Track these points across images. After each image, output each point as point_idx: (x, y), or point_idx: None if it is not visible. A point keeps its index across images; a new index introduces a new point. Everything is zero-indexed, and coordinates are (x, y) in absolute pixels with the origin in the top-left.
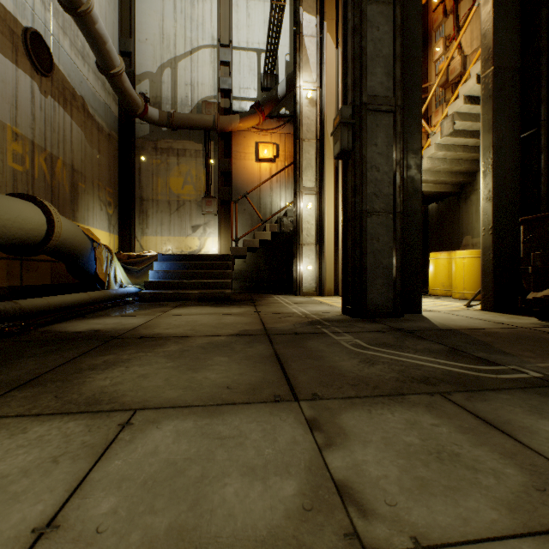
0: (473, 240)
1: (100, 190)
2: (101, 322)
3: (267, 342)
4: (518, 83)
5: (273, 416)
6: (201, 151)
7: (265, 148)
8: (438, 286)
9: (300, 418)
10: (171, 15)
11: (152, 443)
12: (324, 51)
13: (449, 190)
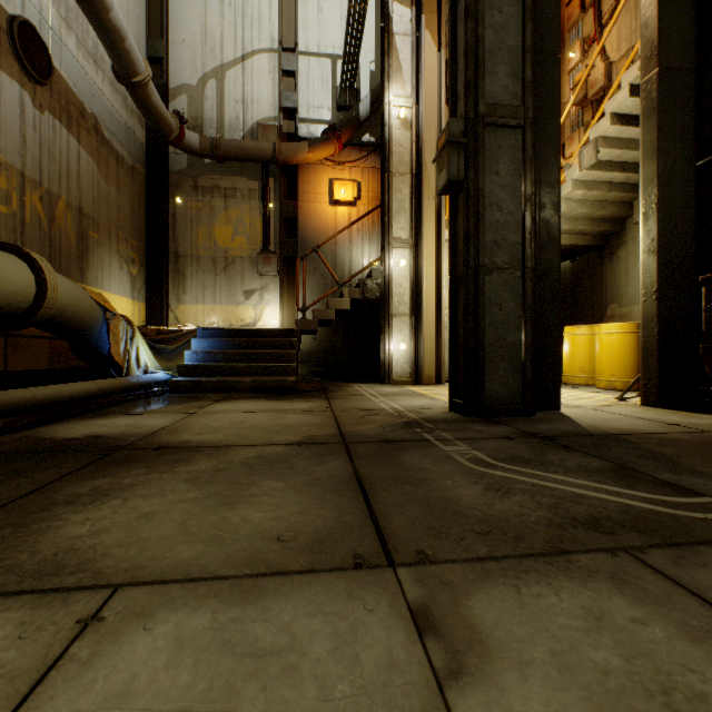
0: (622, 310)
1: (120, 241)
2: (108, 424)
3: (343, 456)
4: (693, 91)
5: (351, 601)
6: (256, 191)
7: (342, 187)
8: (576, 372)
9: (399, 605)
10: (216, 8)
11: (126, 667)
12: (422, 54)
13: (589, 242)
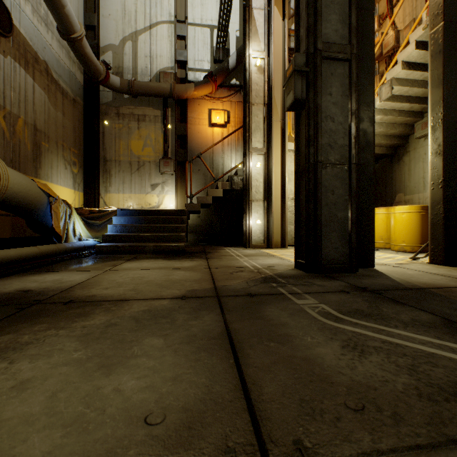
0: (406, 197)
1: (65, 150)
2: (39, 280)
3: (216, 309)
4: None
5: None
6: (159, 117)
7: (217, 115)
8: (377, 239)
9: None
10: None
11: None
12: (272, 22)
13: (384, 152)
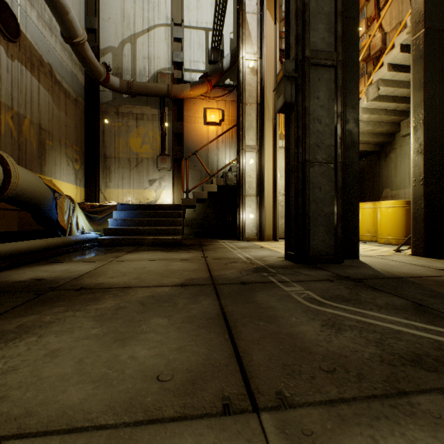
0: (392, 192)
1: (67, 147)
2: (49, 270)
3: (213, 295)
4: None
5: None
6: (157, 115)
7: (212, 113)
8: (364, 232)
9: None
10: None
11: None
12: (264, 25)
13: (371, 149)
